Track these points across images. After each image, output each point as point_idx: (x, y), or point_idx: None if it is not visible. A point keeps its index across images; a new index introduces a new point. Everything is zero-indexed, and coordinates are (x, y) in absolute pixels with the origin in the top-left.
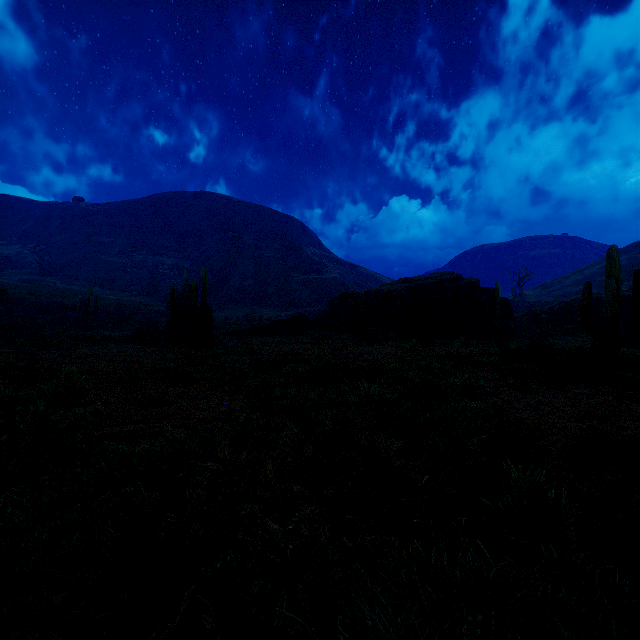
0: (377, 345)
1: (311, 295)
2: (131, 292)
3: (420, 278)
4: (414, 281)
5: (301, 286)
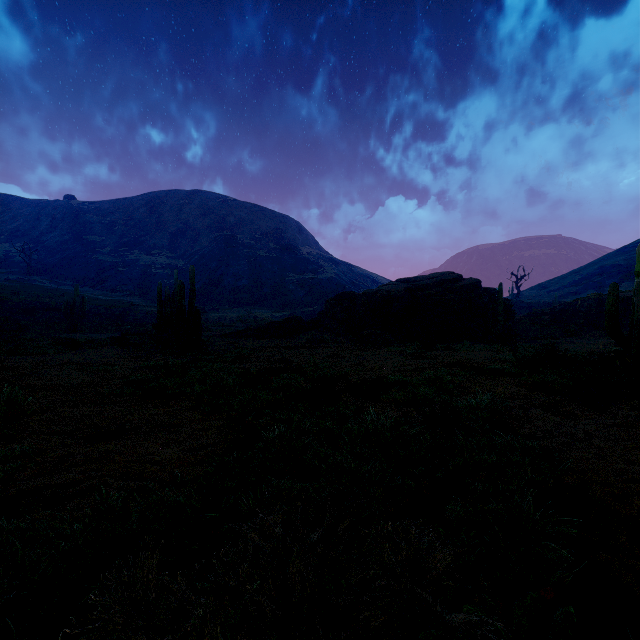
0: (377, 350)
1: (307, 295)
2: (122, 292)
3: (419, 278)
4: (413, 281)
5: (297, 286)
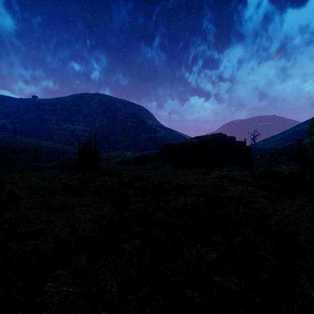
0: (184, 170)
1: (151, 145)
2: (60, 143)
3: (205, 136)
4: (202, 138)
5: (146, 140)
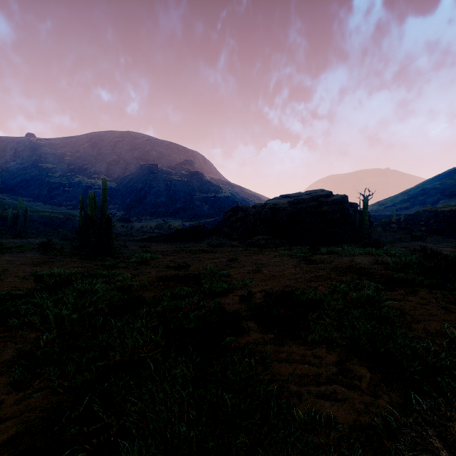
0: (269, 253)
1: (210, 209)
2: (67, 206)
3: (298, 194)
4: (293, 197)
5: (202, 202)
